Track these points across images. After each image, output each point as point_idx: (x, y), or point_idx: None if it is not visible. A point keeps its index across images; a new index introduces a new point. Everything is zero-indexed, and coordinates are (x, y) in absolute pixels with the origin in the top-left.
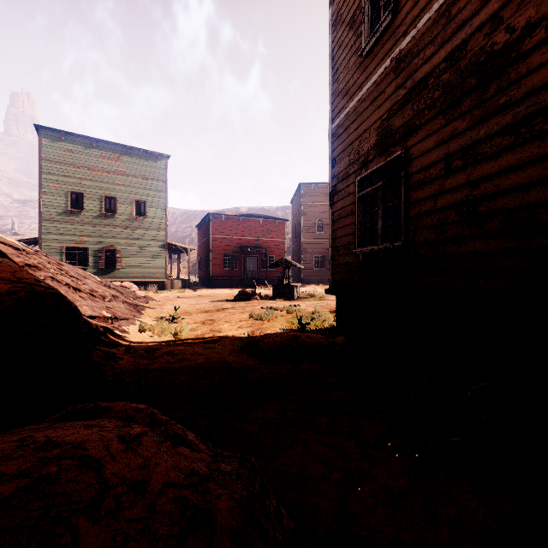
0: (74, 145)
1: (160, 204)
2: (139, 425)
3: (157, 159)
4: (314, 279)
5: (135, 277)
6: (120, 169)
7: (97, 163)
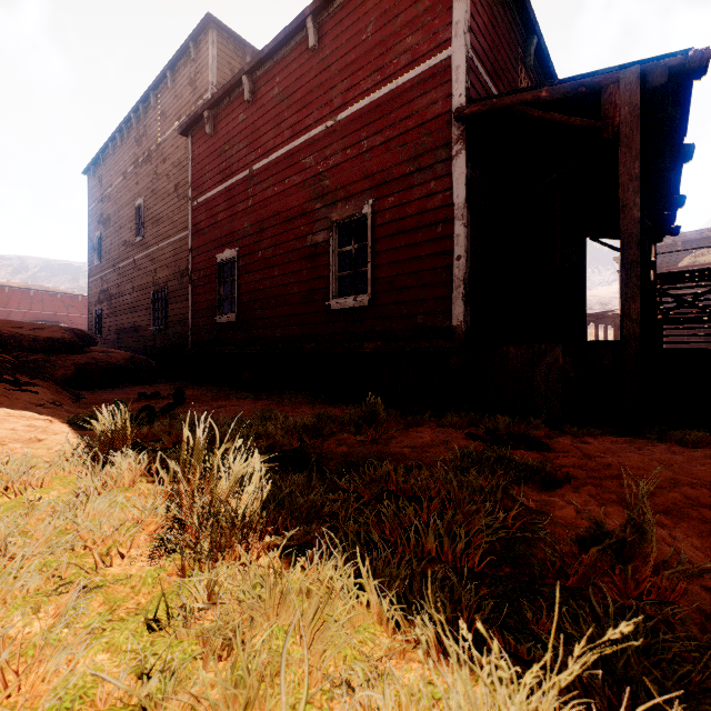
0: None
1: None
2: None
3: None
4: None
5: None
6: None
7: None
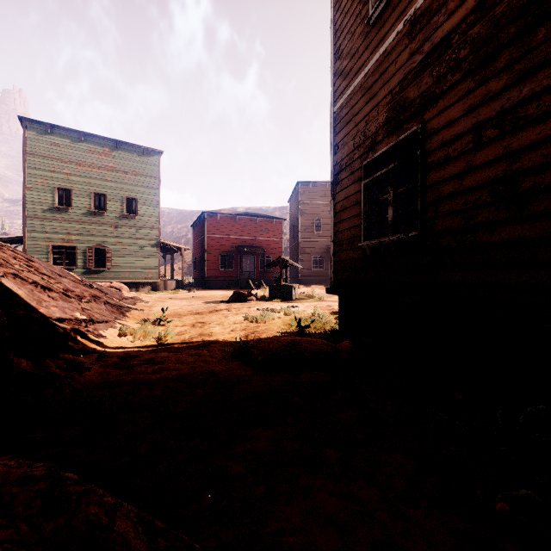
0: (61, 139)
1: (153, 201)
2: (5, 525)
3: (149, 155)
4: (312, 280)
5: (126, 278)
6: (110, 165)
7: (85, 158)
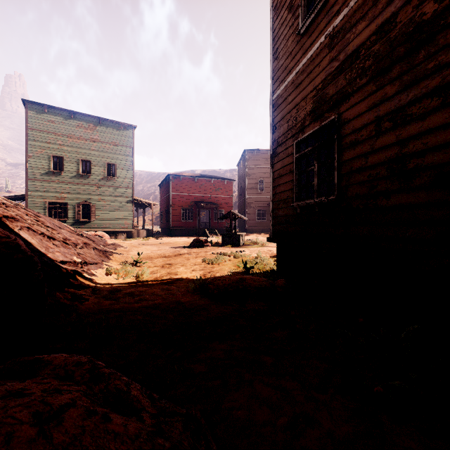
0: (55, 117)
1: (128, 166)
2: (74, 385)
3: (125, 129)
4: (257, 229)
5: (107, 228)
6: (94, 137)
7: (75, 132)
